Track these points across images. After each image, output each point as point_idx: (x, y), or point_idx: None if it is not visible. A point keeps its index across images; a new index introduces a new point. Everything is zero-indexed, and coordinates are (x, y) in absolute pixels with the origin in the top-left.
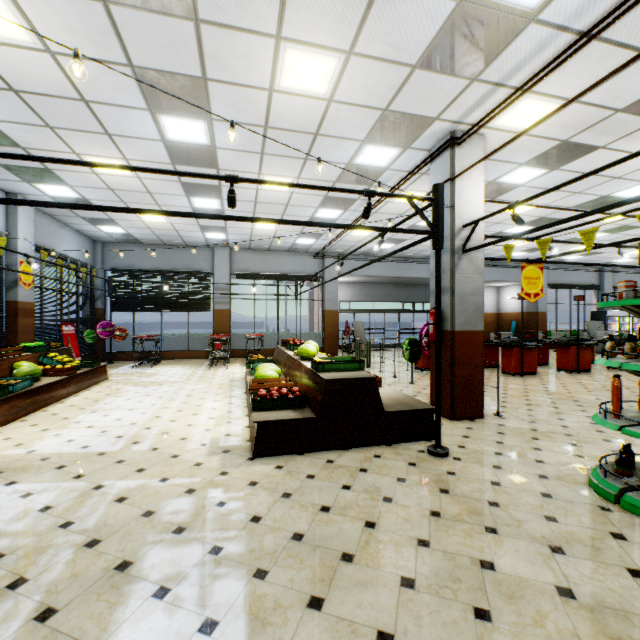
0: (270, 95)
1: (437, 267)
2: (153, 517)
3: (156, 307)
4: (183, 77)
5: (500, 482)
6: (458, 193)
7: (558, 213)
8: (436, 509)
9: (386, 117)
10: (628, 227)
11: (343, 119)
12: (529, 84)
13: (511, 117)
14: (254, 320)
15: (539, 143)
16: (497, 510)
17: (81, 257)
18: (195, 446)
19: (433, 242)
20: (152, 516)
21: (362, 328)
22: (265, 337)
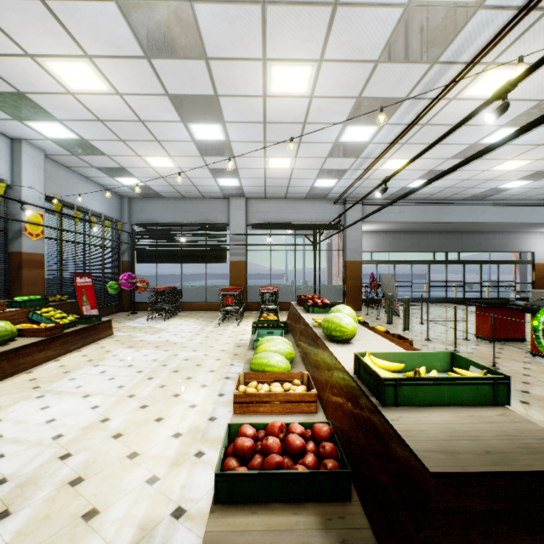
0: None
1: None
2: None
3: (176, 259)
4: None
5: None
6: None
7: None
8: None
9: None
10: None
11: None
12: None
13: None
14: (270, 272)
15: None
16: None
17: (106, 211)
18: None
19: None
20: None
21: (392, 281)
22: (281, 290)
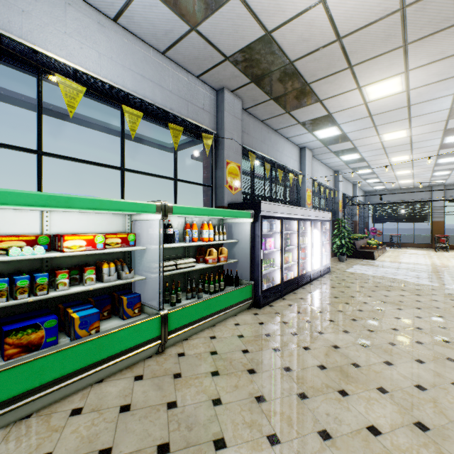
0: None
1: None
2: None
3: (395, 220)
4: None
5: None
6: None
7: None
8: None
9: None
10: None
11: None
12: None
13: None
14: None
15: None
16: None
17: (362, 200)
18: None
19: None
20: None
21: None
22: None
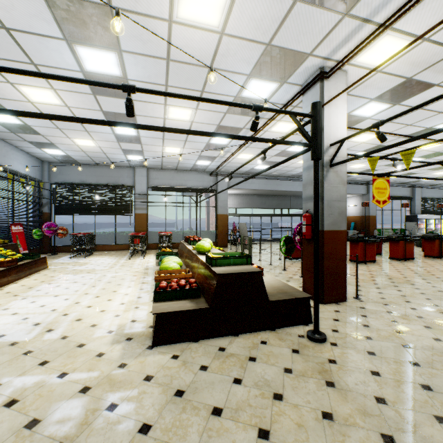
0: (170, 26)
1: (315, 175)
2: (36, 429)
3: (90, 212)
4: (90, 4)
5: (379, 371)
6: (326, 118)
7: (391, 142)
8: (327, 409)
9: (268, 52)
10: (439, 153)
11: (233, 53)
12: (391, 21)
13: (371, 54)
14: (165, 221)
15: (389, 80)
16: (386, 409)
17: (30, 173)
18: (102, 333)
19: (312, 153)
20: (35, 427)
21: (245, 227)
22: (173, 234)
